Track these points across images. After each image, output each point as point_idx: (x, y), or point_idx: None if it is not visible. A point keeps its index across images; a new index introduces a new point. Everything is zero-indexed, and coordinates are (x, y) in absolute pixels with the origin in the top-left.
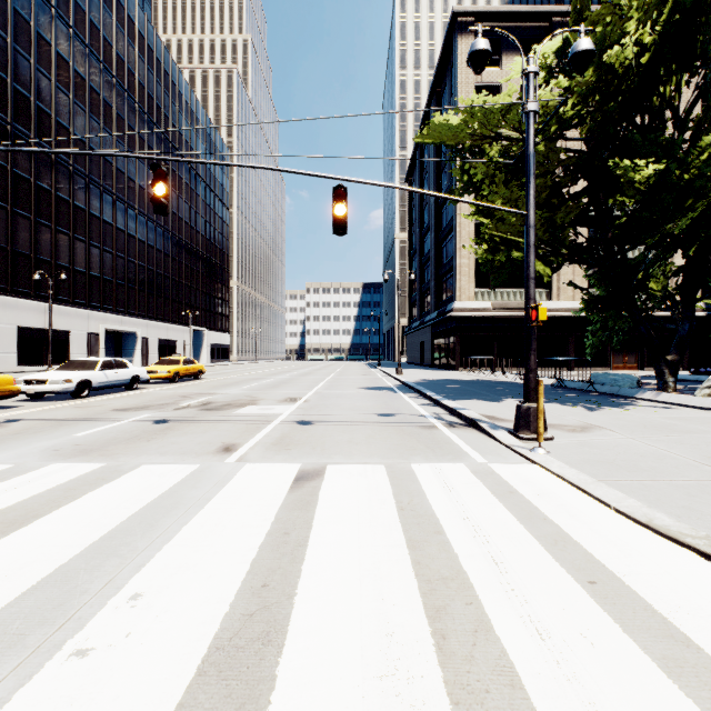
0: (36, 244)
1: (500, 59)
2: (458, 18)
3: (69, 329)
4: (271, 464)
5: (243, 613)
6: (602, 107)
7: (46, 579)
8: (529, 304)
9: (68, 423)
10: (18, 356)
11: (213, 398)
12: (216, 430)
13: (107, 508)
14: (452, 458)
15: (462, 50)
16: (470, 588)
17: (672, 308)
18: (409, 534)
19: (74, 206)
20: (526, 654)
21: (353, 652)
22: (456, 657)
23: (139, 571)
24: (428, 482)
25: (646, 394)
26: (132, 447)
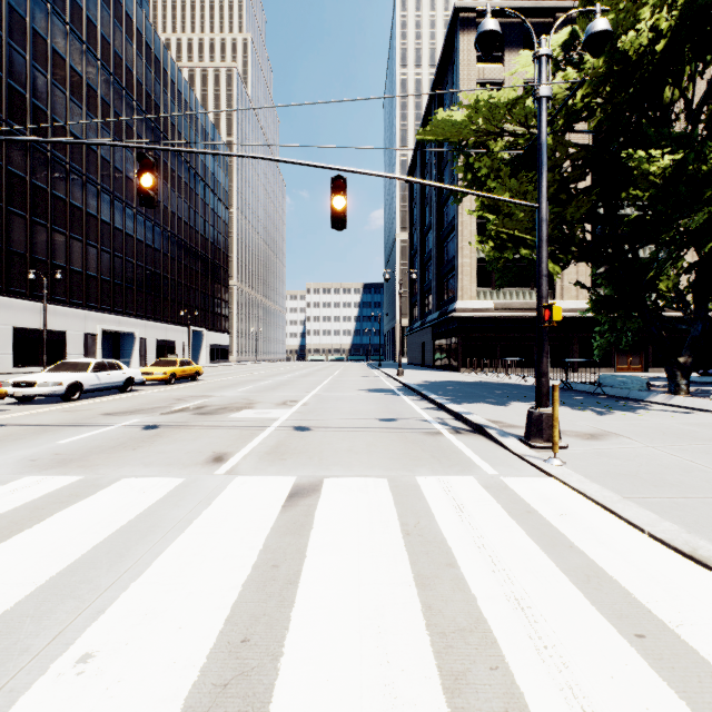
0: (31, 244)
1: (502, 56)
2: (460, 14)
3: (65, 329)
4: (263, 478)
5: (215, 683)
6: (613, 98)
7: None
8: (541, 303)
9: (52, 429)
10: (13, 357)
11: (209, 401)
12: (207, 437)
13: (74, 532)
14: (460, 469)
15: (464, 46)
16: (494, 644)
17: (684, 308)
18: (417, 568)
19: (71, 204)
20: None
21: None
22: None
23: (96, 619)
24: (435, 500)
25: (658, 398)
26: (116, 456)
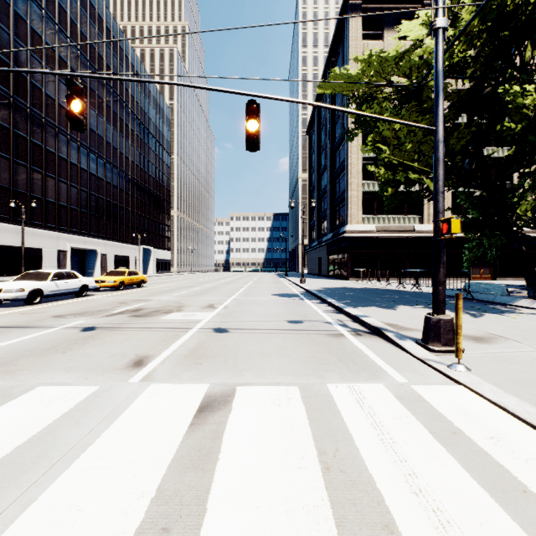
0: (14, 180)
1: (382, 33)
2: (349, 1)
3: (42, 247)
4: (176, 386)
5: None
6: (484, 50)
7: None
8: (438, 218)
9: (1, 331)
10: None
11: (146, 304)
12: (135, 339)
13: None
14: (369, 375)
15: (352, 26)
16: None
17: None
18: (346, 533)
19: (46, 150)
20: None
21: None
22: None
23: None
24: (351, 415)
25: (521, 302)
26: (43, 360)
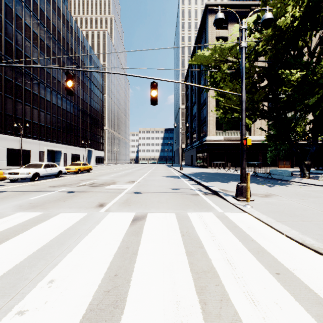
0: (15, 110)
1: (227, 26)
2: (208, 7)
3: (30, 149)
4: (121, 213)
5: (105, 290)
6: (275, 46)
7: (8, 272)
8: (242, 137)
9: (27, 193)
10: (7, 161)
11: (96, 181)
12: (96, 196)
13: (41, 234)
14: (207, 209)
15: (210, 22)
16: (217, 276)
17: (307, 139)
18: (187, 248)
19: (33, 93)
20: (247, 313)
21: (159, 312)
22: (211, 315)
23: (54, 267)
24: (195, 222)
25: (295, 179)
26: (56, 204)
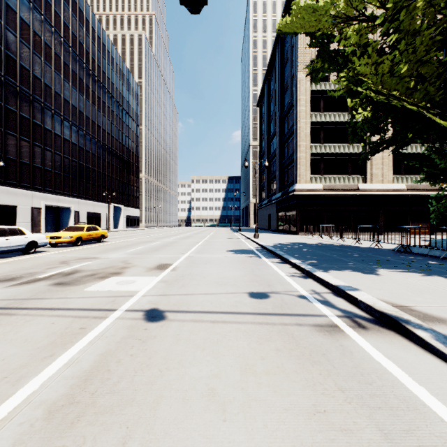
0: None
1: None
2: None
3: (16, 204)
4: None
5: None
6: None
7: None
8: None
9: None
10: None
11: (88, 264)
12: (8, 339)
13: None
14: None
15: (301, 1)
16: None
17: None
18: None
19: (21, 116)
20: None
21: None
22: None
23: None
24: None
25: None
26: None
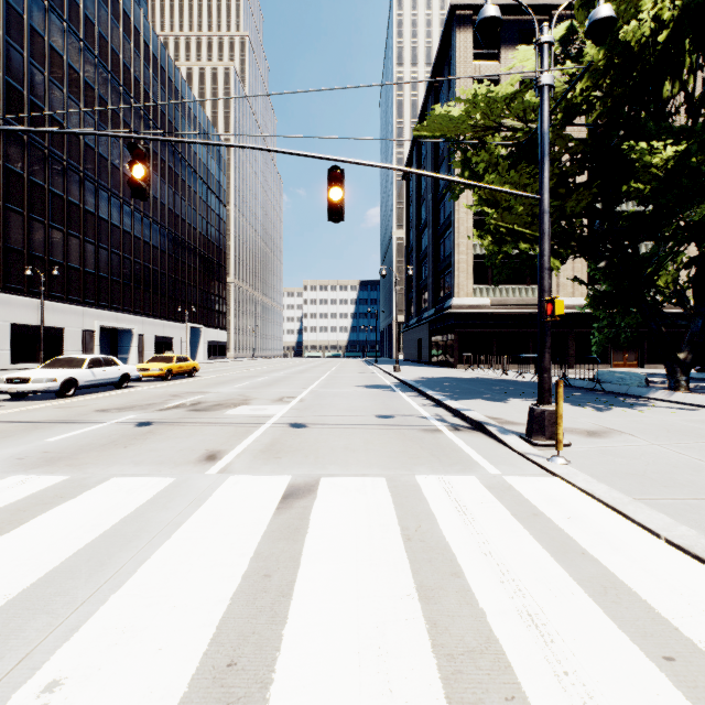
0: (29, 240)
1: (499, 53)
2: (456, 11)
3: (63, 326)
4: (257, 477)
5: None
6: (612, 91)
7: None
8: (543, 297)
9: (43, 426)
10: (10, 353)
11: (204, 397)
12: (201, 434)
13: (54, 537)
14: (461, 468)
15: (460, 44)
16: (507, 668)
17: (683, 303)
18: (419, 577)
19: (69, 201)
20: None
21: None
22: None
23: (69, 638)
24: (437, 501)
25: (658, 394)
26: (106, 454)
